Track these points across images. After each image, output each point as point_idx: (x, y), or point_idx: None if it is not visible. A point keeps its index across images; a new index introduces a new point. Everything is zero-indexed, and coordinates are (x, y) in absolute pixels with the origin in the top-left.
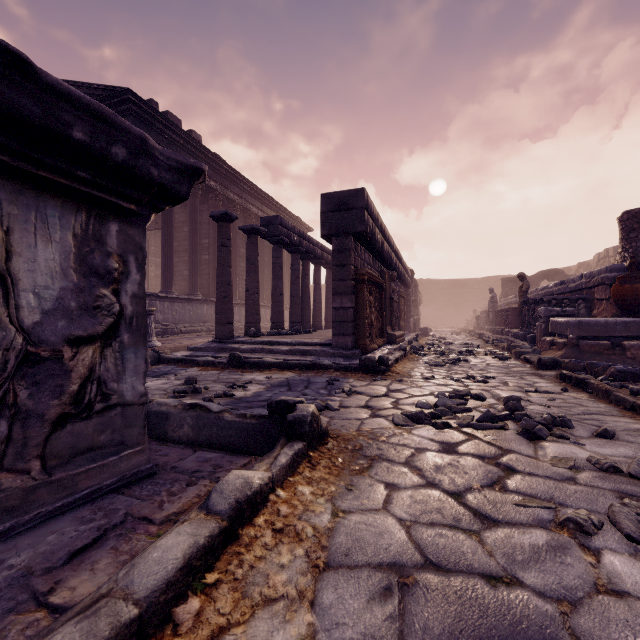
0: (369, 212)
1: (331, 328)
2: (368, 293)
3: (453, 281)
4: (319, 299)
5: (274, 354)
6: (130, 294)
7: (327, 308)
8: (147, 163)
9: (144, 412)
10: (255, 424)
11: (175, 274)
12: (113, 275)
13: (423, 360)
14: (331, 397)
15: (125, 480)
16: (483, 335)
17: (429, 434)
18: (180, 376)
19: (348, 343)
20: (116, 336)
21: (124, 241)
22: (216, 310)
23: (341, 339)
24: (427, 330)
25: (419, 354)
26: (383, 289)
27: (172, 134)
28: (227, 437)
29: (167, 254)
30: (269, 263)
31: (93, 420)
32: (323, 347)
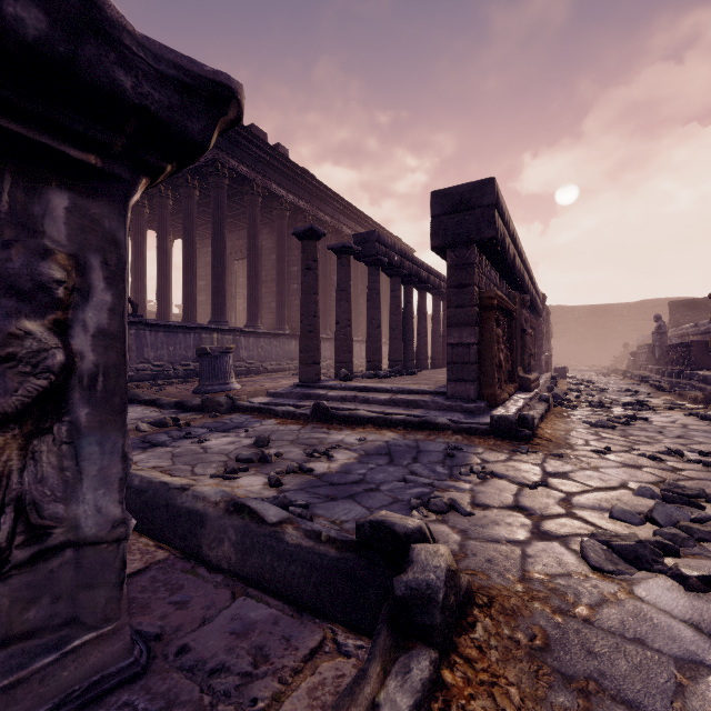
0: (499, 212)
1: (439, 367)
2: (495, 324)
3: (593, 307)
4: (424, 332)
5: (369, 404)
6: (92, 330)
7: (434, 343)
8: (104, 57)
9: (120, 556)
10: (334, 560)
11: (262, 307)
12: (53, 293)
13: (576, 416)
14: (455, 482)
15: (70, 703)
16: (648, 378)
17: (679, 605)
18: (252, 432)
19: (470, 392)
20: (62, 412)
21: (81, 228)
22: (300, 347)
23: (460, 387)
24: (565, 370)
25: (567, 406)
26: (513, 318)
27: (257, 150)
28: (287, 576)
29: (252, 284)
30: (364, 291)
31: (11, 581)
32: (434, 397)
